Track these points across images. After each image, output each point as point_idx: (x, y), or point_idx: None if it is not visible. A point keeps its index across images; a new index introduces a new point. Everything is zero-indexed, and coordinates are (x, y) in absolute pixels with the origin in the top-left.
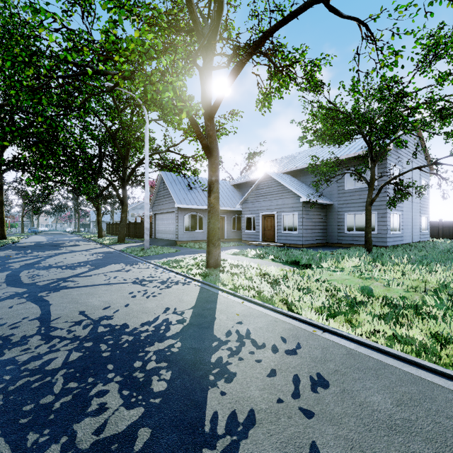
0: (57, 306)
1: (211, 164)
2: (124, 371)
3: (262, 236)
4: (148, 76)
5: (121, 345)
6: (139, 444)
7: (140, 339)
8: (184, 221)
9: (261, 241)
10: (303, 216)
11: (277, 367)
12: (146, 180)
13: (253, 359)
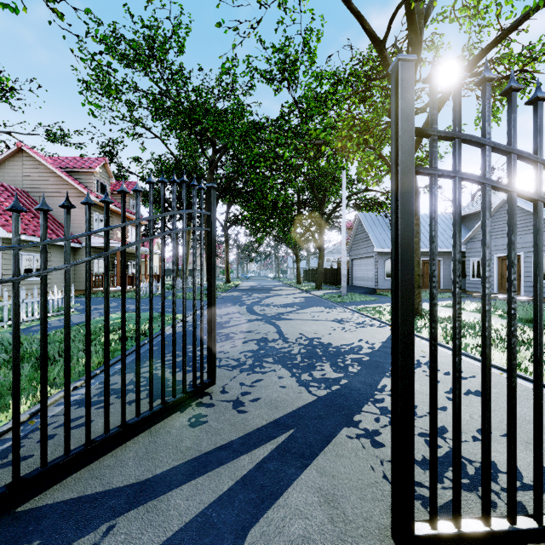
0: (284, 328)
1: None
2: (332, 361)
3: (499, 286)
4: (346, 151)
5: (328, 351)
6: (342, 383)
7: (340, 351)
8: (384, 266)
9: (496, 293)
10: None
11: (441, 381)
12: (343, 226)
13: (423, 374)
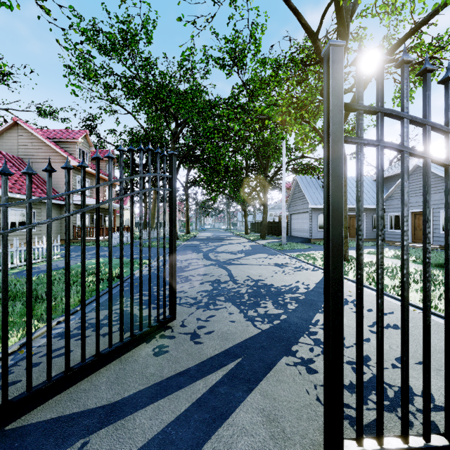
0: (234, 272)
1: None
2: (273, 300)
3: (412, 236)
4: (285, 125)
5: (271, 291)
6: (282, 318)
7: (281, 291)
8: (317, 220)
9: (410, 242)
10: None
11: (365, 316)
12: (283, 186)
13: (350, 310)
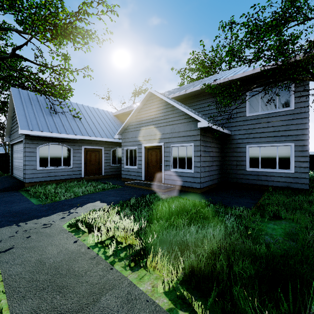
0: None
1: None
2: None
3: (146, 173)
4: None
5: None
6: None
7: None
8: (37, 154)
9: (144, 180)
10: (201, 149)
11: None
12: None
13: None
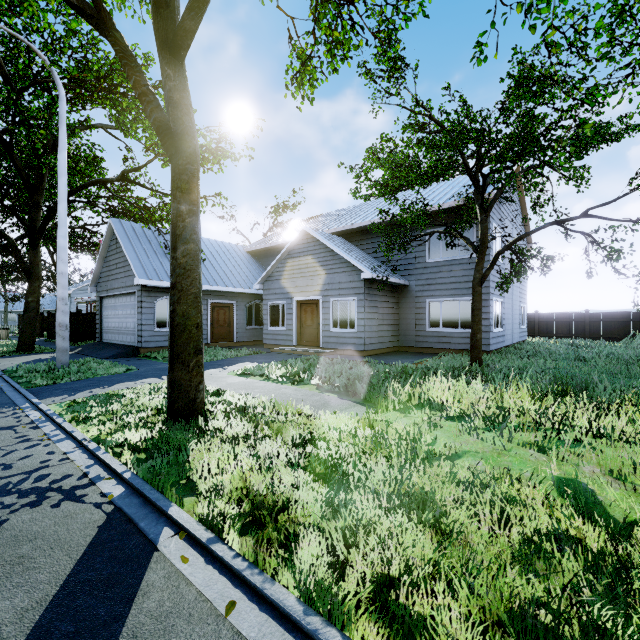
0: None
1: (177, 172)
2: None
3: (298, 336)
4: None
5: None
6: None
7: None
8: (154, 310)
9: (296, 346)
10: (365, 304)
11: None
12: (61, 224)
13: None
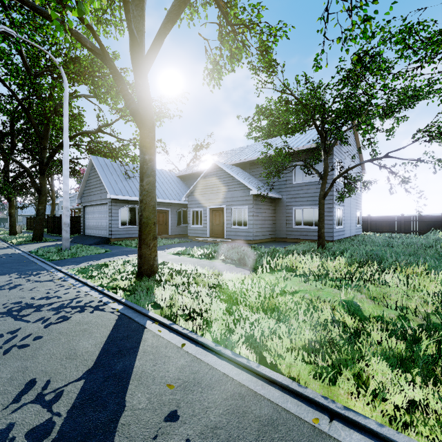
0: None
1: (143, 137)
2: None
3: (210, 231)
4: None
5: None
6: None
7: None
8: (119, 214)
9: (209, 237)
10: (253, 210)
11: None
12: (65, 162)
13: None
